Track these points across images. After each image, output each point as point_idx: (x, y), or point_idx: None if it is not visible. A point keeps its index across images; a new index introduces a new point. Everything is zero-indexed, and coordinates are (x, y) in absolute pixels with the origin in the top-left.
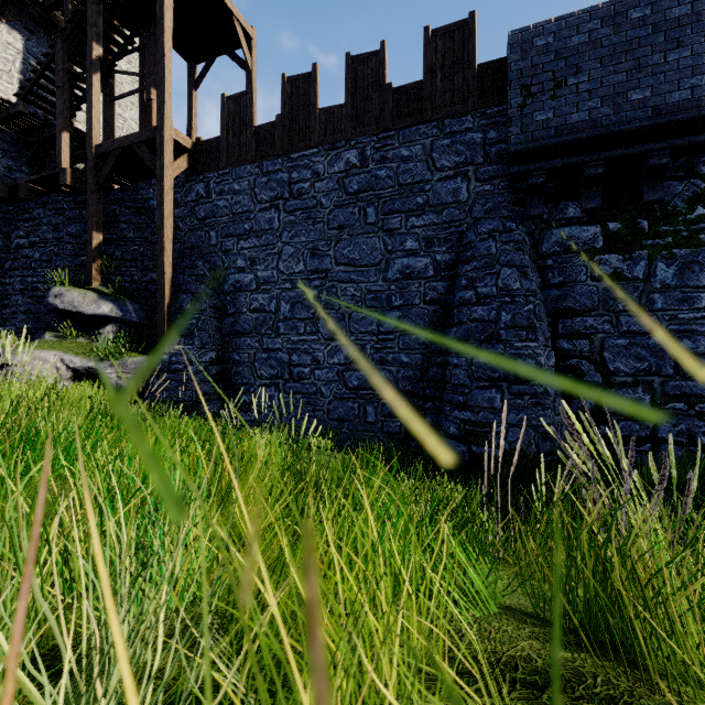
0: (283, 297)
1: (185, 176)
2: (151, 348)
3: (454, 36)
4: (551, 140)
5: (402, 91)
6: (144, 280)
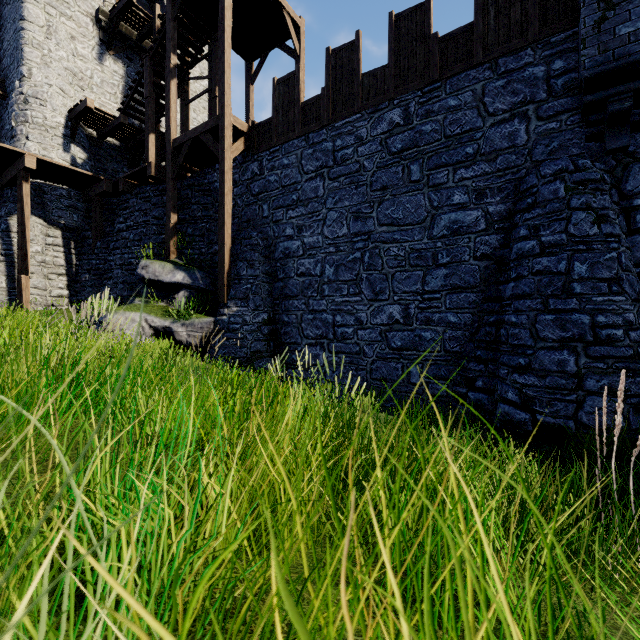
0: (327, 261)
1: (242, 158)
2: (214, 311)
3: None
4: None
5: (449, 39)
6: (210, 252)
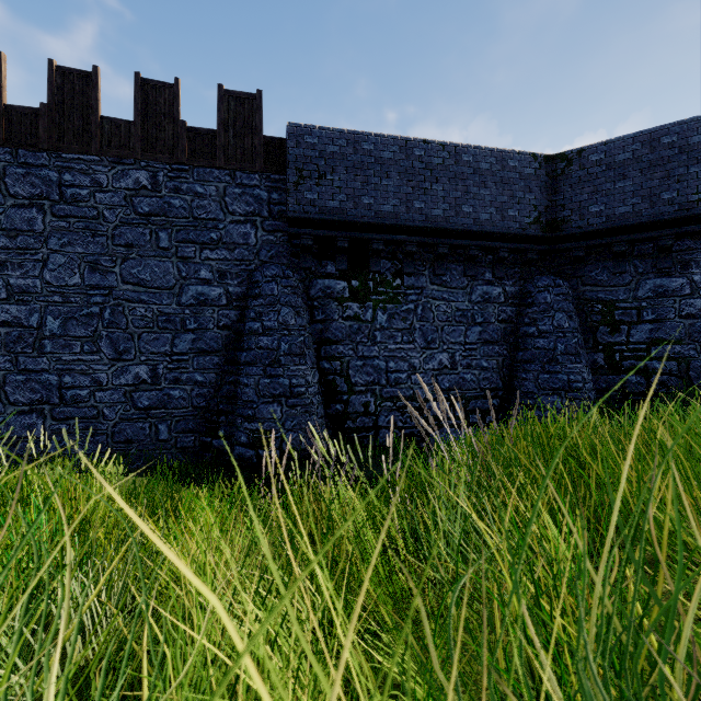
0: (51, 312)
1: None
2: None
3: (245, 104)
4: (316, 216)
5: (197, 133)
6: None
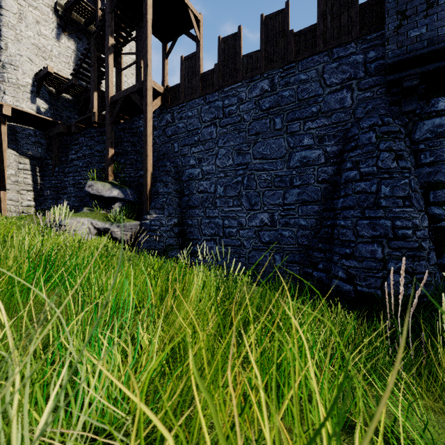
0: (219, 183)
1: (160, 111)
2: (140, 217)
3: None
4: (424, 50)
5: (301, 34)
6: (137, 175)
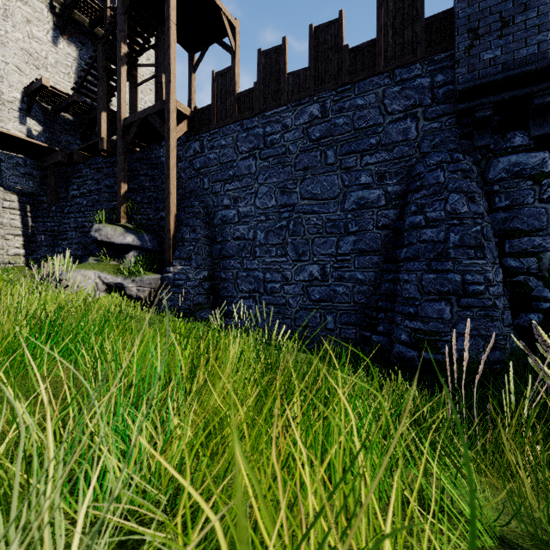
0: (259, 228)
1: (185, 137)
2: (161, 269)
3: None
4: (498, 75)
5: (357, 50)
6: (157, 217)
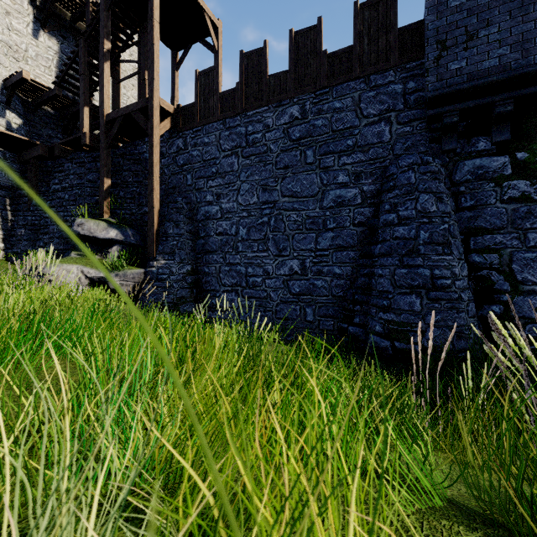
0: (241, 223)
1: (169, 134)
2: (144, 263)
3: (378, 7)
4: (464, 85)
5: (335, 56)
6: (140, 212)
